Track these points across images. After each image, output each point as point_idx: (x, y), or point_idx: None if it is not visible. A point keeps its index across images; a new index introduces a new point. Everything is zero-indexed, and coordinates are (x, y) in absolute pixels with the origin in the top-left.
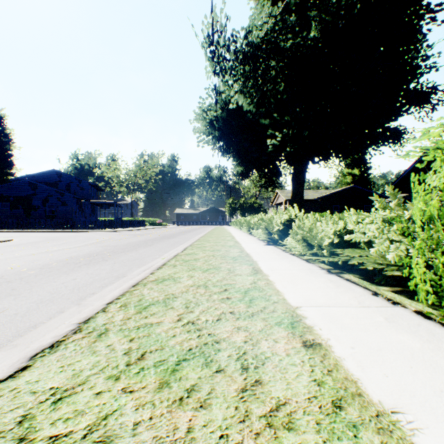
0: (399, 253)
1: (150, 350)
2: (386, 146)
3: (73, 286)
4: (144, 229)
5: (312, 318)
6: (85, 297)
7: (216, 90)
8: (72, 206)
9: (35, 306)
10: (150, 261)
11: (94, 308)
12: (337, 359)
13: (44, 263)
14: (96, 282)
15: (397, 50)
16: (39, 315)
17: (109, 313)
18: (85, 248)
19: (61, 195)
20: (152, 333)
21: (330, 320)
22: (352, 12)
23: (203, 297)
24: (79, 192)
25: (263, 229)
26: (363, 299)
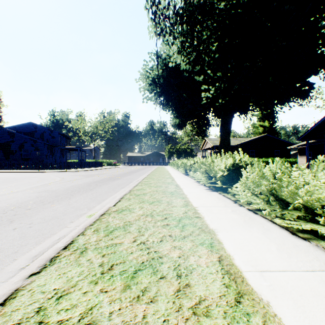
0: None
1: None
2: (304, 98)
3: None
4: (100, 169)
5: None
6: None
7: (158, 54)
8: (43, 150)
9: None
10: (67, 222)
11: None
12: None
13: None
14: None
15: (310, 20)
16: None
17: None
18: (17, 195)
19: (34, 142)
20: None
21: None
22: None
23: None
24: (51, 140)
25: (204, 174)
26: None
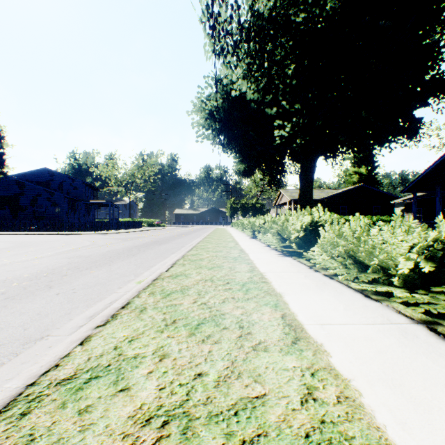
0: None
1: None
2: (408, 138)
3: None
4: (139, 231)
5: None
6: None
7: (217, 79)
8: (63, 206)
9: None
10: (115, 288)
11: None
12: None
13: None
14: None
15: (417, 33)
16: None
17: None
18: (44, 261)
19: (51, 194)
20: None
21: None
22: None
23: None
24: (72, 192)
25: (276, 235)
26: None
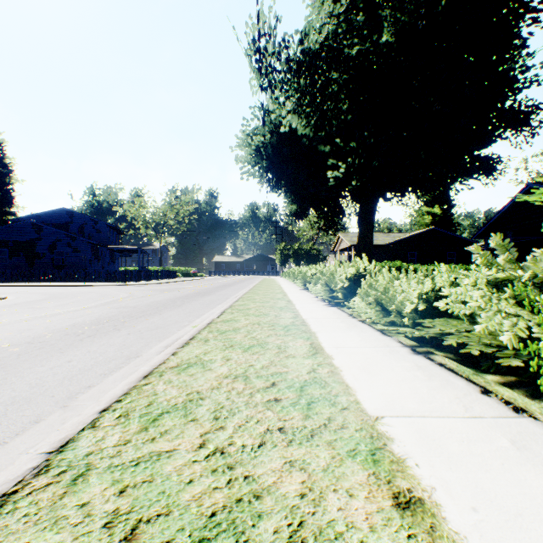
0: (518, 333)
1: (147, 517)
2: (476, 179)
3: (65, 374)
4: (175, 281)
5: (402, 441)
6: (77, 393)
7: (264, 109)
8: (86, 253)
9: (1, 410)
10: (175, 330)
11: (80, 420)
12: (454, 537)
13: (35, 334)
14: (97, 367)
15: (489, 60)
16: (2, 428)
17: (100, 430)
18: (95, 311)
19: (72, 239)
20: (158, 475)
21: (429, 446)
22: (436, 10)
23: (241, 399)
24: (95, 236)
25: (324, 286)
26: (471, 401)
